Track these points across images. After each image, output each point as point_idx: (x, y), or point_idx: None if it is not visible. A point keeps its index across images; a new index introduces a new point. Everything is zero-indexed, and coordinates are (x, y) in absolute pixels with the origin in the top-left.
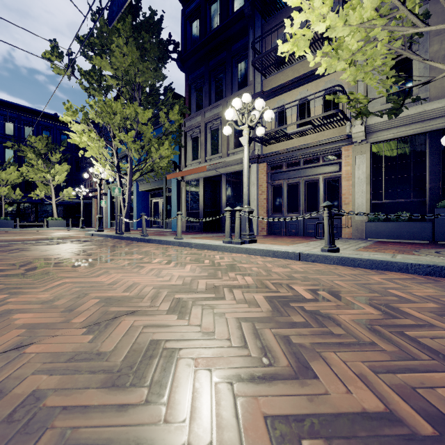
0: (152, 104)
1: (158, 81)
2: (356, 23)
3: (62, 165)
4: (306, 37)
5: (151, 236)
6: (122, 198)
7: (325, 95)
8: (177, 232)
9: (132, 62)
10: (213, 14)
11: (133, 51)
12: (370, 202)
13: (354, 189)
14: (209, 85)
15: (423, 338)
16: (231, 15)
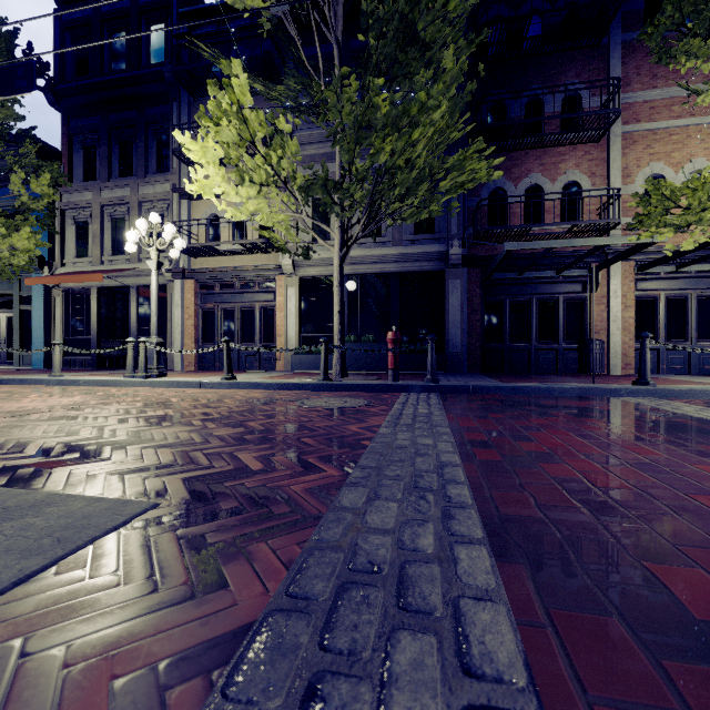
0: None
1: None
2: (245, 196)
3: None
4: (211, 187)
5: None
6: None
7: None
8: (54, 368)
9: None
10: (115, 48)
11: None
12: (300, 335)
13: (287, 321)
14: (109, 148)
15: (212, 405)
16: (145, 66)
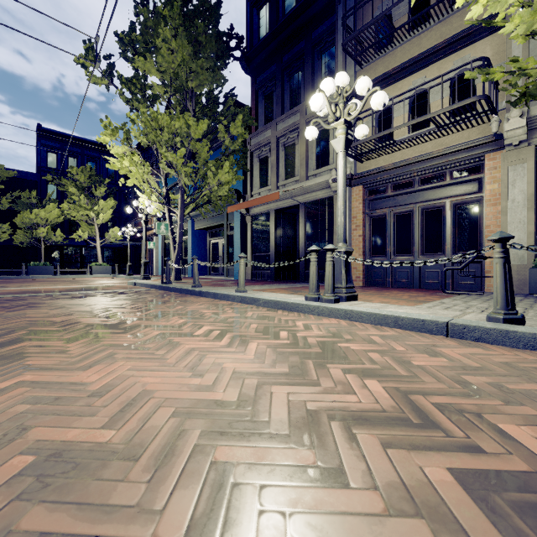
0: (209, 118)
1: (216, 87)
2: None
3: (108, 201)
4: None
5: (205, 287)
6: (172, 238)
7: (453, 82)
8: (239, 282)
9: (182, 60)
10: None
11: (184, 45)
12: (534, 237)
13: (506, 218)
14: (282, 87)
15: None
16: None
